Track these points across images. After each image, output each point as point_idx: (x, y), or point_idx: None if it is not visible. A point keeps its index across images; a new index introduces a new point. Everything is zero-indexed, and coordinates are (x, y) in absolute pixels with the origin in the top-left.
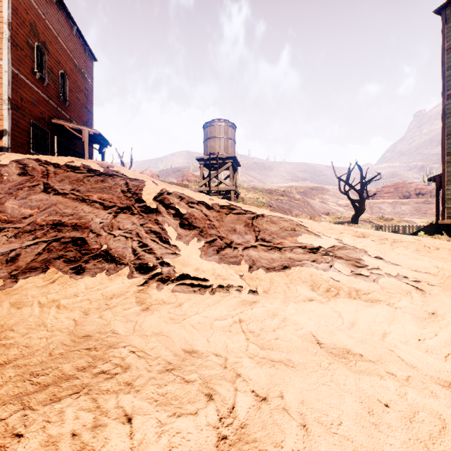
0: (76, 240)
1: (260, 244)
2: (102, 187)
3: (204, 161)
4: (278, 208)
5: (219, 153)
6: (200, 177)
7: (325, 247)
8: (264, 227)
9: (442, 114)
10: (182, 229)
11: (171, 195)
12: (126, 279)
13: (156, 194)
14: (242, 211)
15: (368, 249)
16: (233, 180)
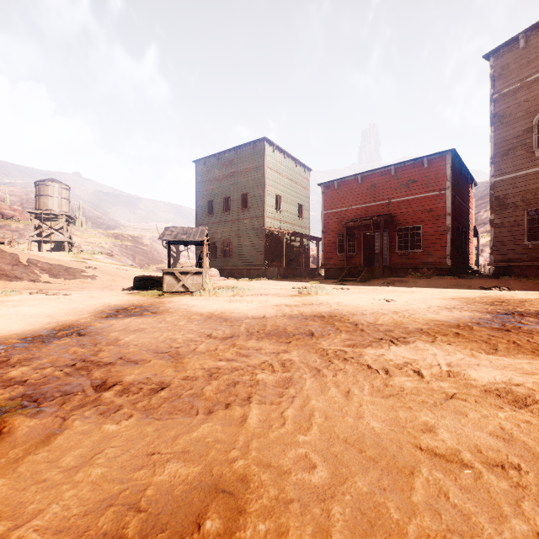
0: (3, 274)
1: (69, 275)
2: (0, 256)
3: (36, 215)
4: (121, 254)
5: (53, 209)
6: (32, 228)
7: (88, 275)
8: (71, 271)
9: (196, 214)
10: (41, 271)
11: (34, 260)
12: (28, 282)
13: (27, 259)
14: (64, 266)
15: (99, 276)
16: (68, 232)
